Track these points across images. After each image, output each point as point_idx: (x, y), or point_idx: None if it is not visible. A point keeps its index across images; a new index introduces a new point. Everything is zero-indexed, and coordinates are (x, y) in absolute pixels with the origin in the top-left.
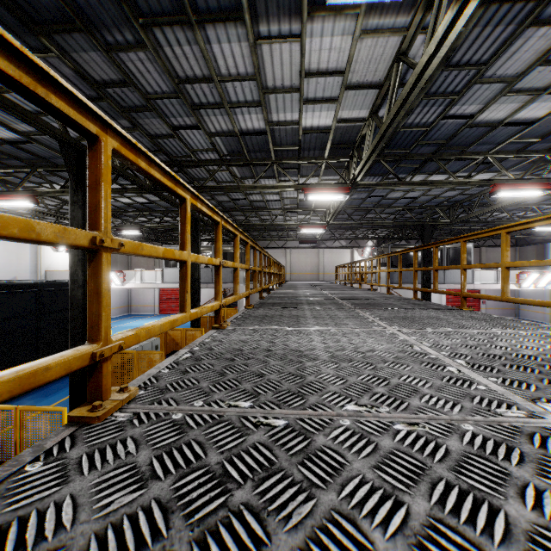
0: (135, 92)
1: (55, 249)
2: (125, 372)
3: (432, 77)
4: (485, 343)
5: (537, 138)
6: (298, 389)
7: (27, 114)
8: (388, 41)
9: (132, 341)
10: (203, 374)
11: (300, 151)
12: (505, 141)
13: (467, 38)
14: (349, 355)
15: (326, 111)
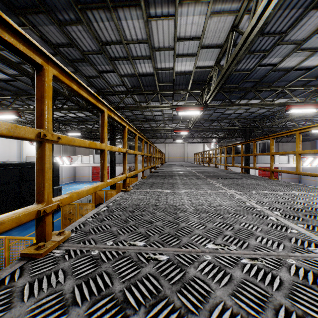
0: (76, 50)
1: (31, 143)
2: (71, 215)
3: (252, 40)
4: (289, 201)
5: (314, 77)
6: (175, 232)
7: (12, 63)
8: (227, 19)
9: (67, 201)
10: (114, 221)
11: (173, 86)
12: (295, 80)
13: (274, 17)
14: (206, 209)
15: (189, 62)
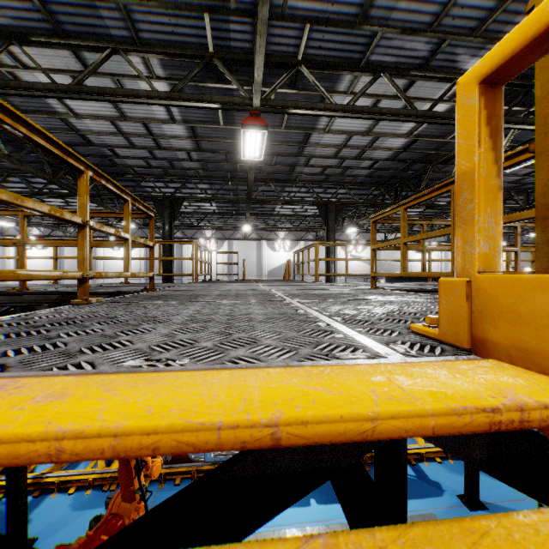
0: None
1: None
2: None
3: None
4: None
5: None
6: None
7: (442, 205)
8: None
9: None
10: None
11: None
12: None
13: None
14: None
15: None
